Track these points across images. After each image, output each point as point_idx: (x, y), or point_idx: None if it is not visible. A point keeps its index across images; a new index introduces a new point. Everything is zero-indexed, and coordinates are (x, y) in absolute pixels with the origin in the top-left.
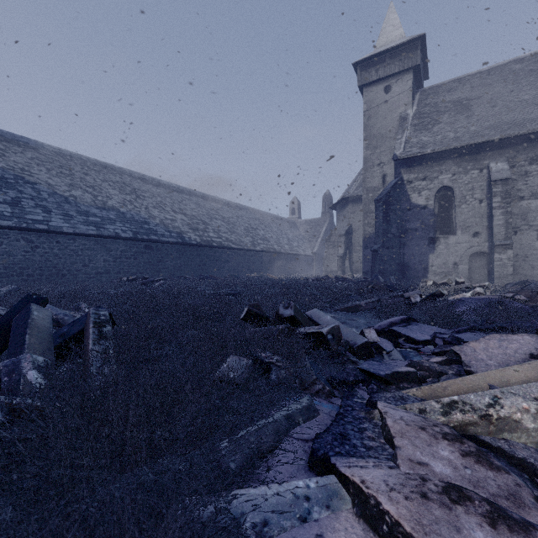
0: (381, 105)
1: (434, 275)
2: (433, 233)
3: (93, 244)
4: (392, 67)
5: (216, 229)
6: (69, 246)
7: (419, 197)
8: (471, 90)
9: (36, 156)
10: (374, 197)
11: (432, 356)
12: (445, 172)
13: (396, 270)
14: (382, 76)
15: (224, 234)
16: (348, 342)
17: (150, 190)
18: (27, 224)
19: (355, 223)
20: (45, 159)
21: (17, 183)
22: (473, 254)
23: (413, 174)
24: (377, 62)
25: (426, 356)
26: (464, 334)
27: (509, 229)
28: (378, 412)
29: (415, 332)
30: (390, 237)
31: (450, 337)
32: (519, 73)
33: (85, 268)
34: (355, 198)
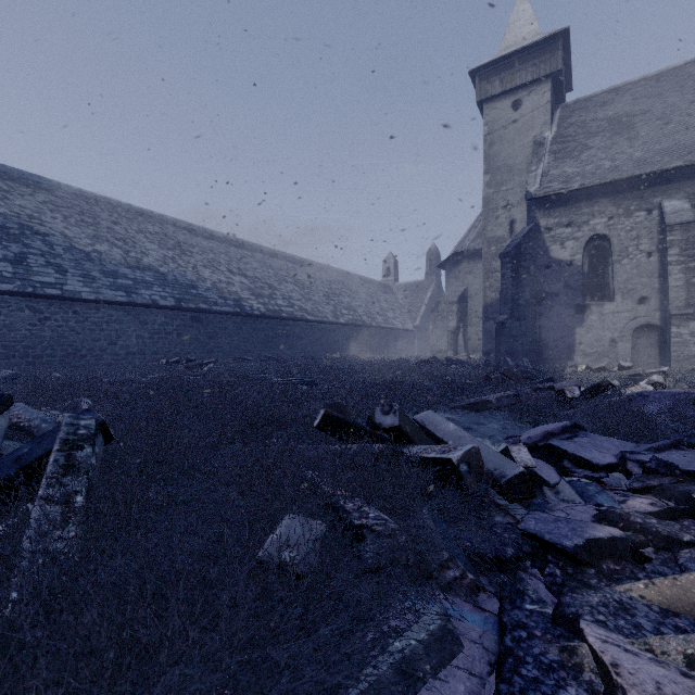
0: (507, 126)
1: (582, 356)
2: (581, 298)
3: (123, 314)
4: (523, 75)
5: (286, 296)
6: (90, 318)
7: (561, 250)
8: (633, 103)
9: (50, 200)
10: (498, 250)
11: (629, 495)
12: (599, 215)
13: (529, 349)
14: (509, 87)
15: (297, 302)
16: (491, 473)
17: (200, 244)
18: (33, 288)
19: (471, 286)
20: (62, 203)
21: (22, 234)
22: (639, 327)
23: (553, 218)
24: (503, 69)
25: (618, 494)
26: (670, 455)
27: (692, 293)
28: (589, 651)
29: (589, 449)
30: (521, 304)
31: (655, 461)
32: None
33: (111, 347)
34: (471, 253)
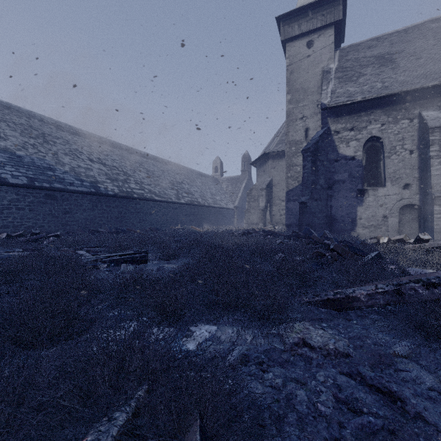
0: (303, 60)
1: (362, 228)
2: (361, 185)
3: None
4: (314, 22)
5: (139, 181)
6: None
7: (346, 148)
8: (391, 46)
9: None
10: (297, 150)
11: None
12: (374, 122)
13: (324, 223)
14: (304, 30)
15: (147, 186)
16: None
17: (65, 137)
18: None
19: (275, 177)
20: None
21: None
22: (404, 206)
23: (340, 124)
24: (300, 17)
25: None
26: None
27: None
28: None
29: None
30: (318, 189)
31: None
32: (438, 30)
33: None
34: (275, 154)
